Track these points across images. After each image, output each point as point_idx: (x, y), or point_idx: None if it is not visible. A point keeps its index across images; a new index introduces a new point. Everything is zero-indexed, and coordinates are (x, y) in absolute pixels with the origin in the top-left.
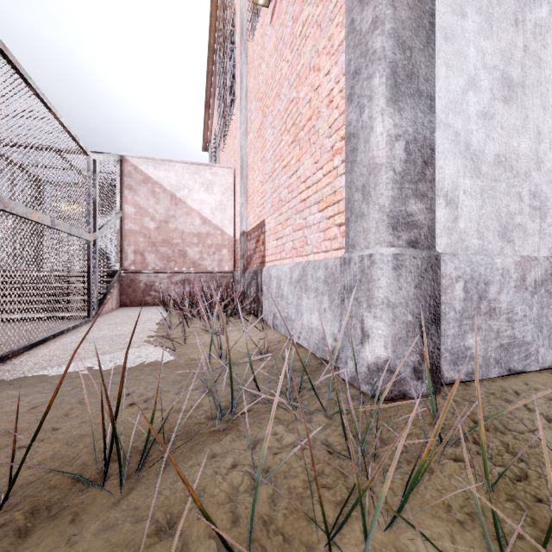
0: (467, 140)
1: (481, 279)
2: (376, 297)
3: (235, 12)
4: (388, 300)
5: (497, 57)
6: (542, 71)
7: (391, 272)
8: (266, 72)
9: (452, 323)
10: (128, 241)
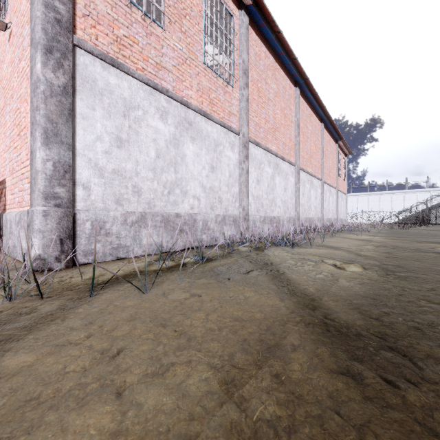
0: (96, 162)
1: (102, 221)
2: (34, 228)
3: None
4: (40, 229)
5: (114, 129)
6: (139, 136)
7: (42, 218)
8: (6, 72)
9: (84, 239)
10: None
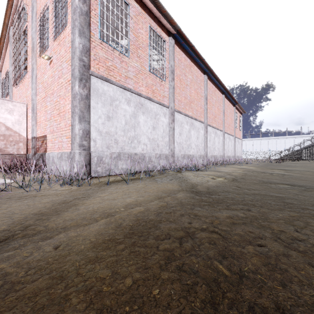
0: (98, 128)
1: (101, 156)
2: (75, 160)
3: (28, 30)
4: (78, 160)
5: (106, 112)
6: (117, 114)
7: (78, 155)
8: (47, 80)
9: (94, 165)
10: None
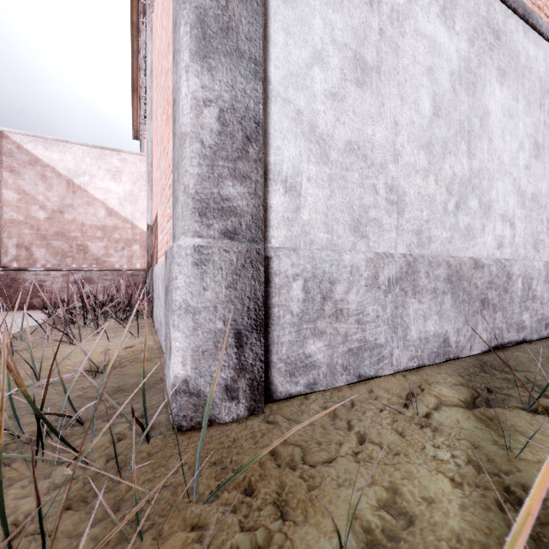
0: (312, 120)
1: (326, 278)
2: (174, 301)
3: None
4: (187, 304)
5: (348, 34)
6: (399, 59)
7: (191, 269)
8: (158, 44)
9: (288, 328)
10: (9, 232)
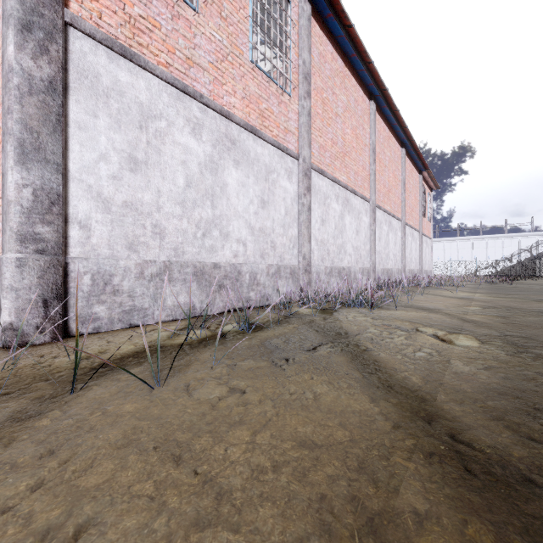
0: (99, 190)
1: (107, 273)
2: (4, 285)
3: None
4: (12, 286)
5: (125, 145)
6: (161, 157)
7: (14, 269)
8: None
9: (81, 299)
10: None
